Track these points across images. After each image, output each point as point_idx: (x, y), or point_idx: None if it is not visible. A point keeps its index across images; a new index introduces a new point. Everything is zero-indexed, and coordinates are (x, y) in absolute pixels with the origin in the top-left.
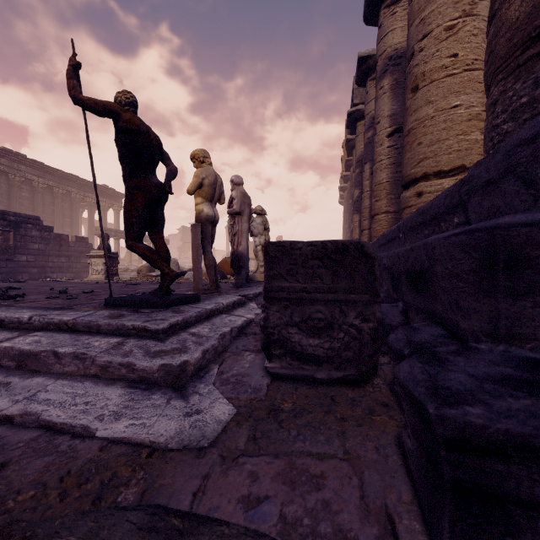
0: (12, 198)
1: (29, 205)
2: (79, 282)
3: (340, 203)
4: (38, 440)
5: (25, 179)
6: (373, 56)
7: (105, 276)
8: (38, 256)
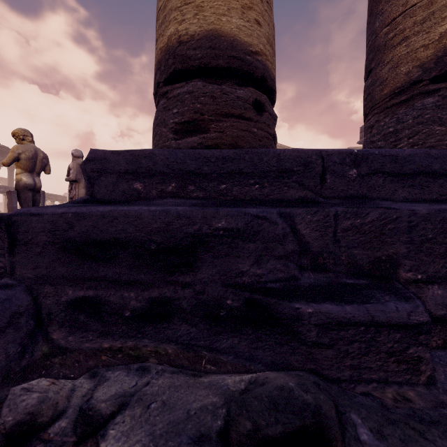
0: None
1: None
2: None
3: None
4: None
5: None
6: None
7: None
8: None
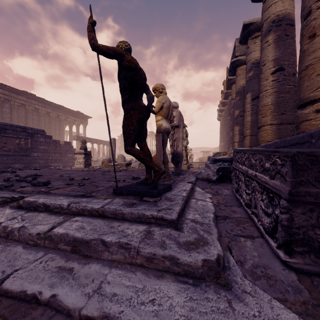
0: (27, 119)
1: (37, 123)
2: (71, 169)
3: (218, 119)
4: None
5: (35, 108)
6: (253, 23)
7: (84, 165)
8: (44, 153)
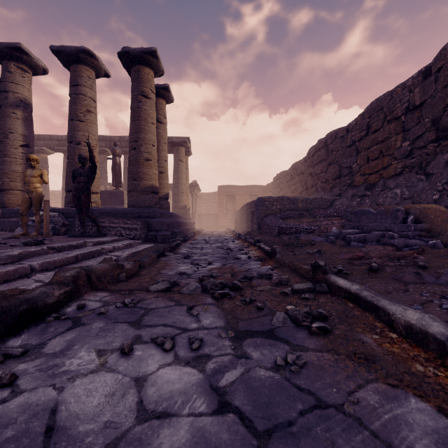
0: None
1: None
2: None
3: None
4: None
5: None
6: None
7: None
8: None
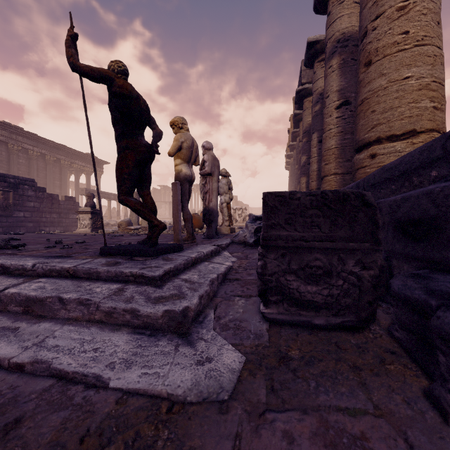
0: (11, 164)
1: (26, 170)
2: (70, 234)
3: (286, 169)
4: (51, 390)
5: (22, 148)
6: (320, 41)
7: (90, 229)
8: (33, 212)
